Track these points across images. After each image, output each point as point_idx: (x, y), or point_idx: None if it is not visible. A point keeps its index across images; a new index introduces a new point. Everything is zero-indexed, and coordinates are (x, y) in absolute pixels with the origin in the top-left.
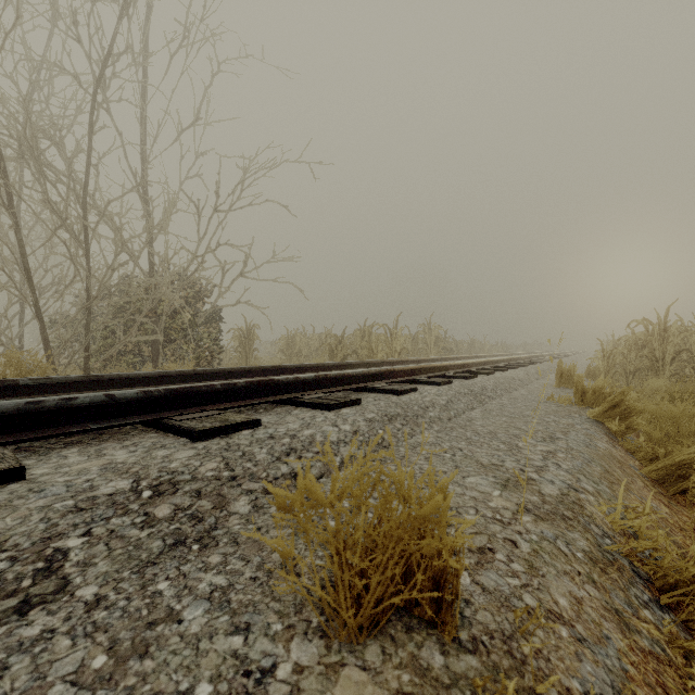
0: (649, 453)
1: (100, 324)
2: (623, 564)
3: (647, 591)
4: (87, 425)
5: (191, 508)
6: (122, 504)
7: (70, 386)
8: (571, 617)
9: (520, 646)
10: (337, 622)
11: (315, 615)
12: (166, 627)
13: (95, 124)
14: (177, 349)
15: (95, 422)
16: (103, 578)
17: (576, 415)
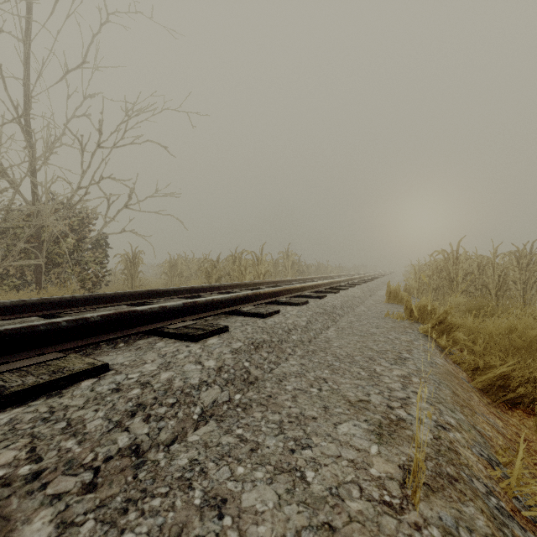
0: (472, 364)
1: None
2: (519, 535)
3: None
4: None
5: None
6: None
7: None
8: None
9: None
10: None
11: None
12: None
13: None
14: (62, 272)
15: None
16: None
17: (410, 330)
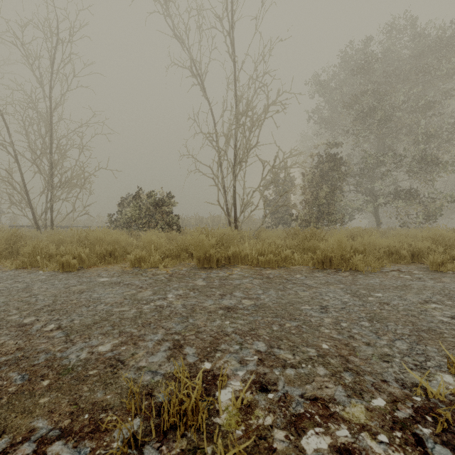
0: None
1: None
2: None
3: None
4: None
5: None
6: None
7: None
8: None
9: None
10: None
11: None
12: None
13: None
14: None
15: None
16: None
17: None
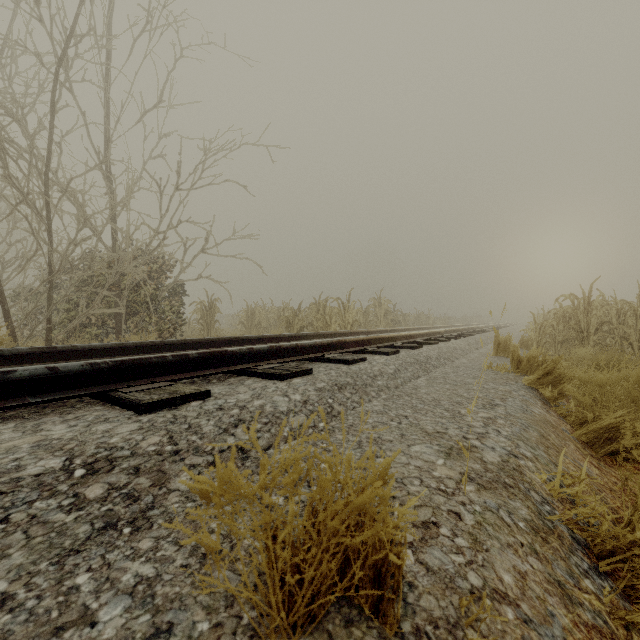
0: (579, 417)
1: (62, 297)
2: (563, 530)
3: (586, 558)
4: (27, 398)
5: (127, 487)
6: (48, 485)
7: (21, 357)
8: (516, 595)
9: (466, 635)
10: (268, 621)
11: (247, 609)
12: (76, 632)
13: (57, 102)
14: (140, 321)
15: (35, 396)
16: (16, 571)
17: (512, 382)
